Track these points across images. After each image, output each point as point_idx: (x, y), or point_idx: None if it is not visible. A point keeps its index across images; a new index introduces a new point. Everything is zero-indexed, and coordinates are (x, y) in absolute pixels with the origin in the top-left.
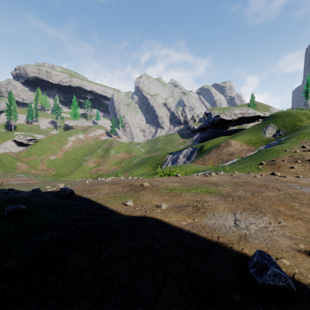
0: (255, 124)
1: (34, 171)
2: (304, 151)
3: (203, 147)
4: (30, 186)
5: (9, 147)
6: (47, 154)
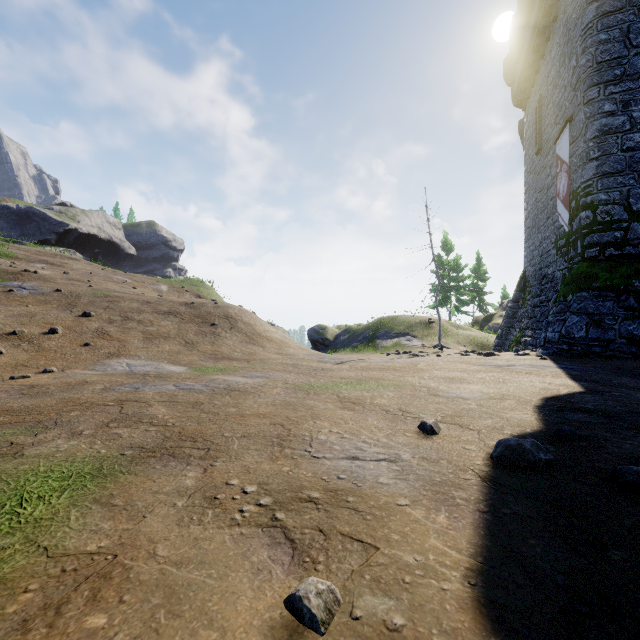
0: None
1: None
2: None
3: None
4: None
5: None
6: None
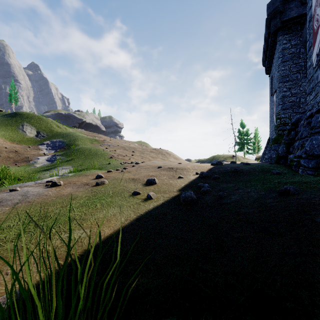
0: None
1: None
2: (113, 151)
3: None
4: None
5: None
6: None
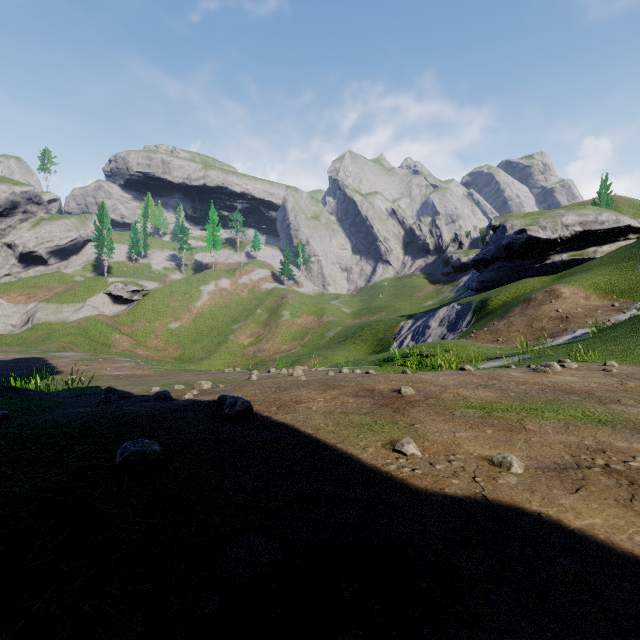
0: (617, 246)
1: (141, 350)
2: None
3: (488, 304)
4: (142, 381)
5: (101, 306)
6: (165, 318)
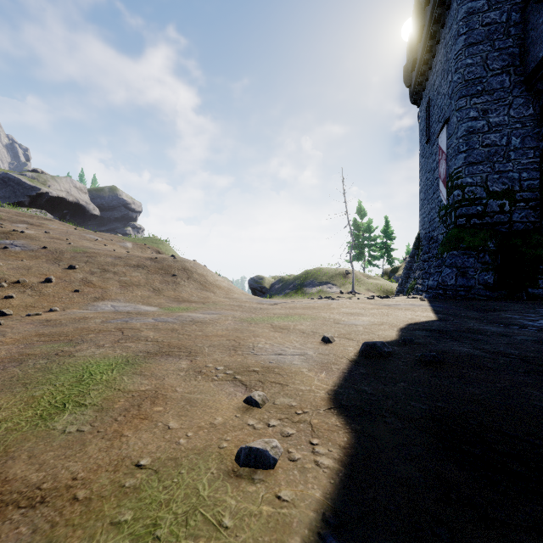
0: None
1: None
2: None
3: None
4: None
5: None
6: None
